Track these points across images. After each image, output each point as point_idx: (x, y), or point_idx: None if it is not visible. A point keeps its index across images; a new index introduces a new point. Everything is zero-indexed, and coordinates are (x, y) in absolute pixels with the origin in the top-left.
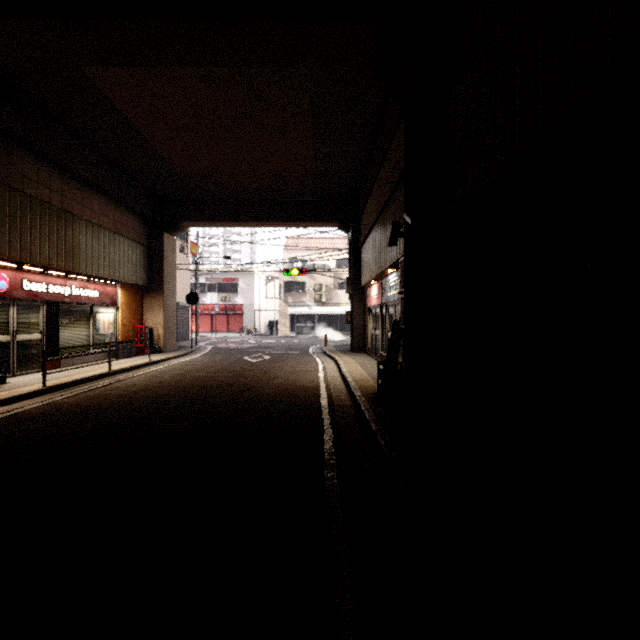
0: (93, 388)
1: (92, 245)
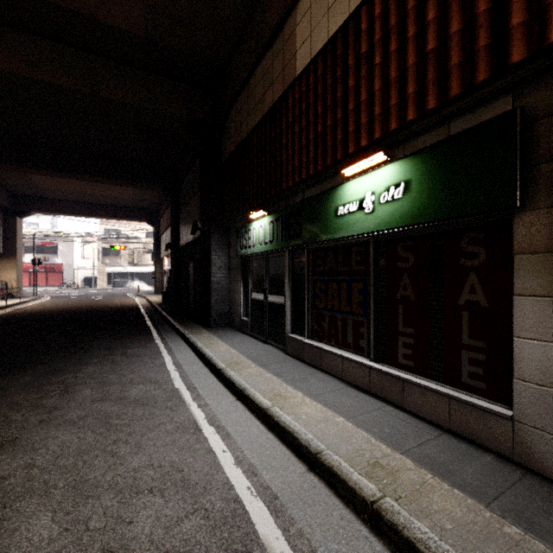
0: (15, 309)
1: None
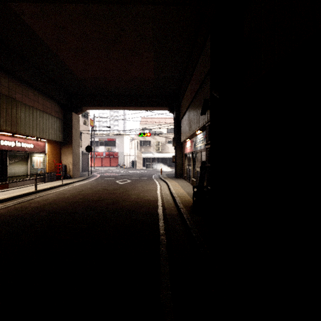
0: (21, 202)
1: (29, 118)
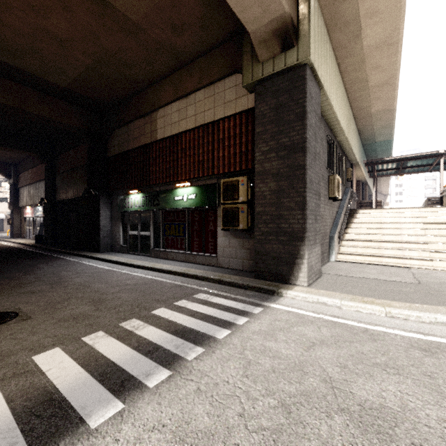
0: None
1: None
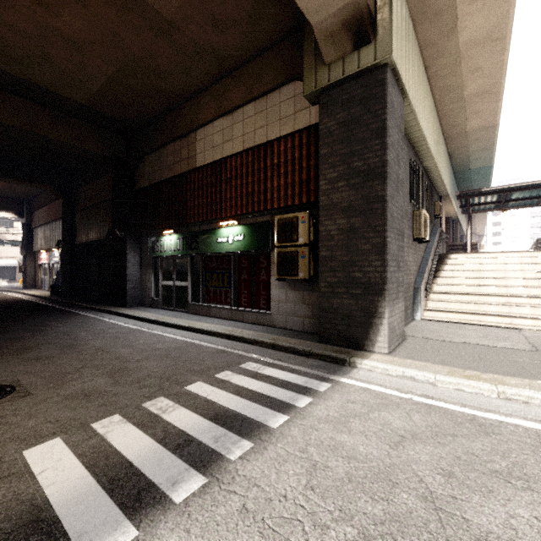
0: None
1: None
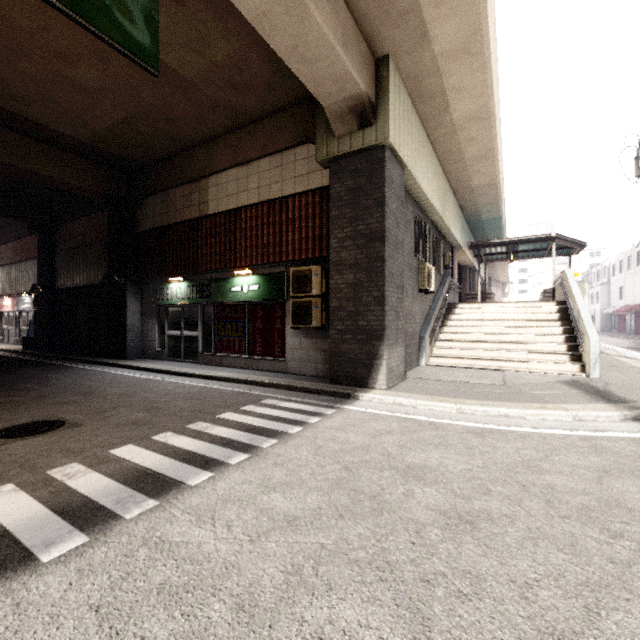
0: None
1: None
